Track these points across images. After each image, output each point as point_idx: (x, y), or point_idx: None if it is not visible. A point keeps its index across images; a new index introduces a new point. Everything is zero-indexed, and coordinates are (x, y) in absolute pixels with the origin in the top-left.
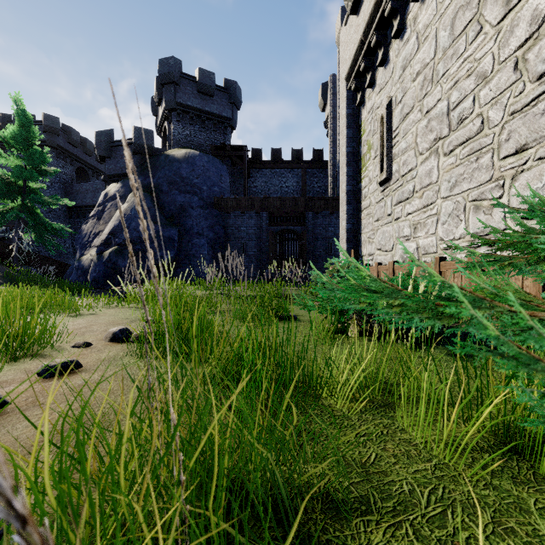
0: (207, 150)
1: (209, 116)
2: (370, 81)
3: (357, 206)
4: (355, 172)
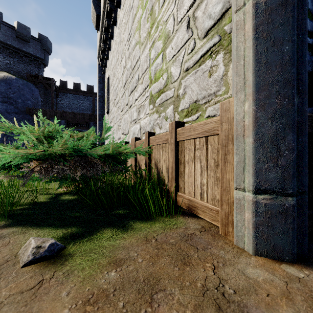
0: (24, 76)
1: (25, 54)
2: (105, 64)
3: None
4: (103, 105)
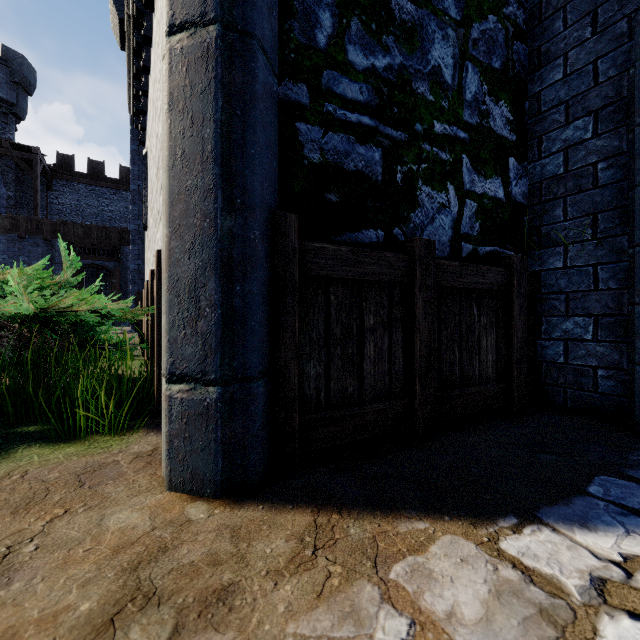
0: None
1: None
2: (142, 125)
3: (143, 247)
4: (141, 212)
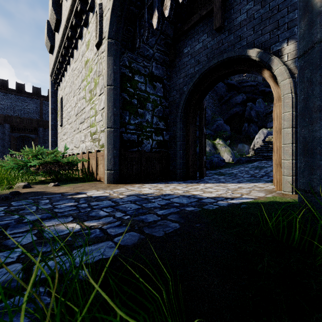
0: None
1: None
2: (58, 84)
3: (56, 131)
4: (55, 117)
